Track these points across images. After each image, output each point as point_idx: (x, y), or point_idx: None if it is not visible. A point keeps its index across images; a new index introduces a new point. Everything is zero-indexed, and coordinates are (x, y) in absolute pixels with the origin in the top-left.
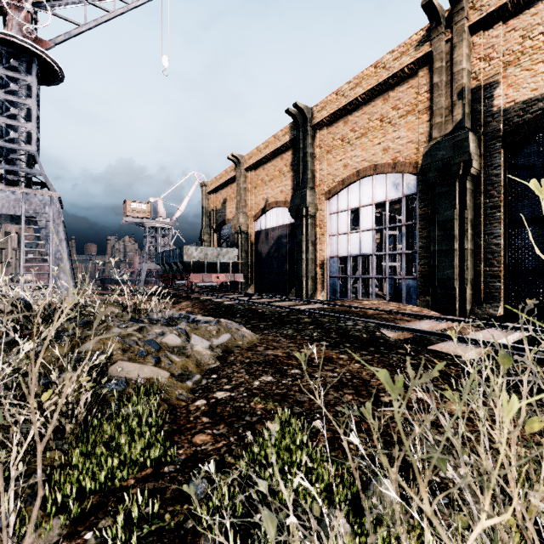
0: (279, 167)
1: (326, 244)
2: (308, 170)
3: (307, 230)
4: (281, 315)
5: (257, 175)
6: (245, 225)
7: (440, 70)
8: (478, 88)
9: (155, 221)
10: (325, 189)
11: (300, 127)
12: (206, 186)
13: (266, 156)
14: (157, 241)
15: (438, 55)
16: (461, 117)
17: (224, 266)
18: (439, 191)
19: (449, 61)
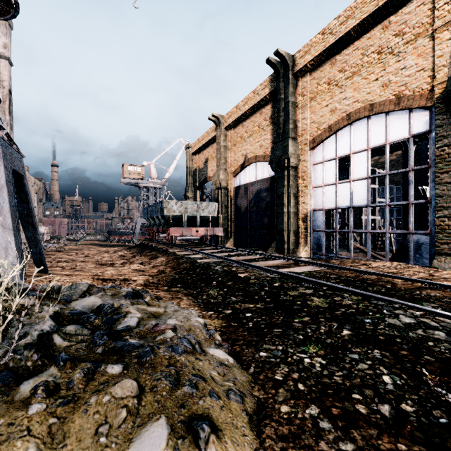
0: (258, 122)
1: (310, 196)
2: (289, 120)
3: (288, 182)
4: (274, 288)
5: (237, 133)
6: (225, 181)
7: None
8: None
9: (147, 181)
10: (309, 139)
11: (281, 77)
12: (190, 148)
13: (245, 113)
14: (150, 199)
15: None
16: None
17: (204, 220)
18: None
19: None
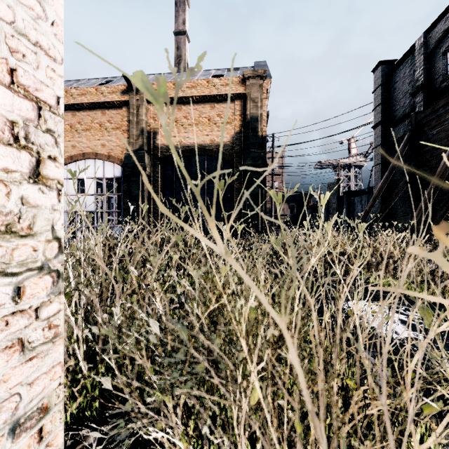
0: None
1: None
2: None
3: None
4: None
5: None
6: None
7: (133, 114)
8: (150, 132)
9: None
10: None
11: None
12: None
13: None
14: None
15: (132, 105)
16: (143, 144)
17: None
18: (132, 179)
19: (137, 111)
